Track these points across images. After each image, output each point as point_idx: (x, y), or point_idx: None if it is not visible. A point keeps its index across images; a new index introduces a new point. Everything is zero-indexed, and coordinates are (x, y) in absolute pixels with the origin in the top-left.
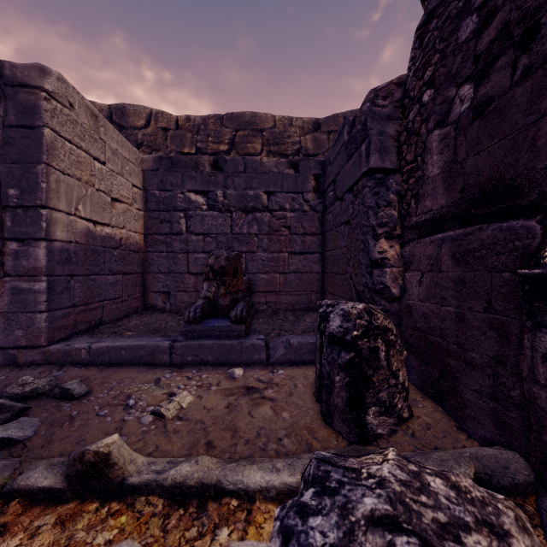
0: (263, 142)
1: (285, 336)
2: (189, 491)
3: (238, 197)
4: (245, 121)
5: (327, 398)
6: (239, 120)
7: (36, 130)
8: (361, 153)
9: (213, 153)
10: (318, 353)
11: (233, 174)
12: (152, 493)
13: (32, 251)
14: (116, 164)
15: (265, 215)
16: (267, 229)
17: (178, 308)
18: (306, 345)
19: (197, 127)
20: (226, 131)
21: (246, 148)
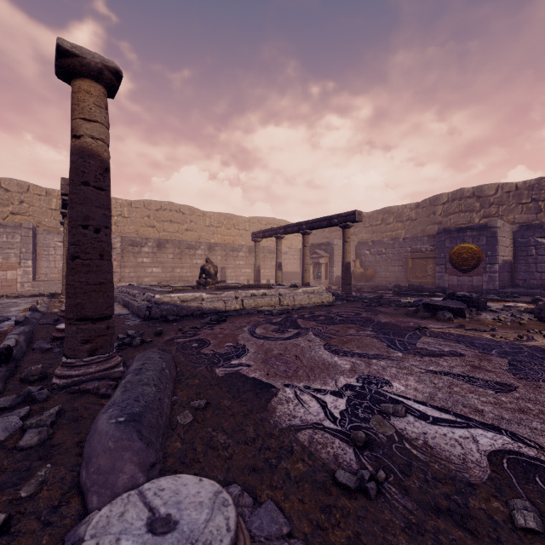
0: None
1: None
2: None
3: None
4: None
5: None
6: None
7: (495, 237)
8: None
9: (544, 200)
10: None
11: None
12: None
13: (493, 267)
14: (507, 235)
15: None
16: None
17: (530, 287)
18: None
19: (532, 186)
20: None
21: None
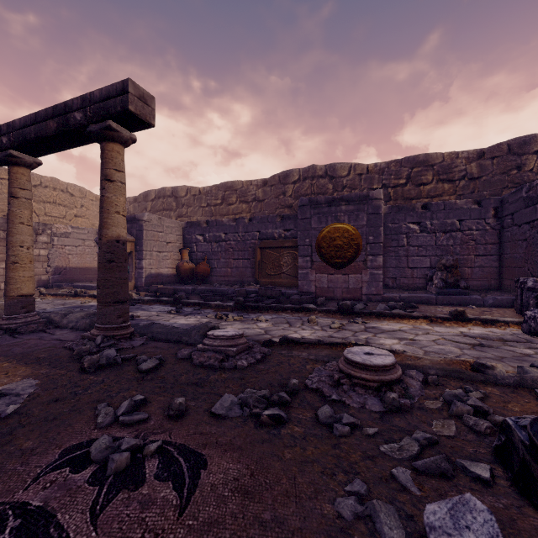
0: (433, 173)
1: (490, 296)
2: (488, 320)
3: (439, 225)
4: (419, 161)
5: (526, 309)
6: (414, 161)
7: (379, 214)
8: (536, 208)
9: (394, 186)
10: (519, 296)
11: (436, 212)
12: (476, 320)
13: (377, 259)
14: None
15: (457, 234)
16: (459, 242)
17: (400, 287)
18: (505, 299)
19: (382, 170)
20: (404, 170)
21: (420, 180)
